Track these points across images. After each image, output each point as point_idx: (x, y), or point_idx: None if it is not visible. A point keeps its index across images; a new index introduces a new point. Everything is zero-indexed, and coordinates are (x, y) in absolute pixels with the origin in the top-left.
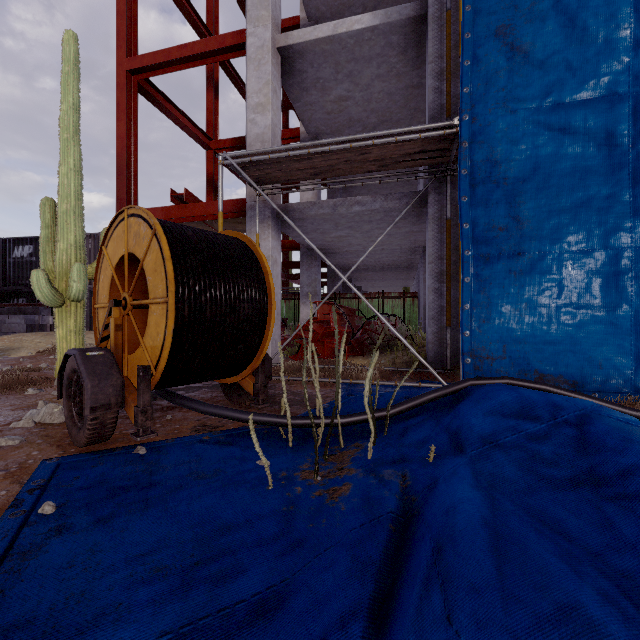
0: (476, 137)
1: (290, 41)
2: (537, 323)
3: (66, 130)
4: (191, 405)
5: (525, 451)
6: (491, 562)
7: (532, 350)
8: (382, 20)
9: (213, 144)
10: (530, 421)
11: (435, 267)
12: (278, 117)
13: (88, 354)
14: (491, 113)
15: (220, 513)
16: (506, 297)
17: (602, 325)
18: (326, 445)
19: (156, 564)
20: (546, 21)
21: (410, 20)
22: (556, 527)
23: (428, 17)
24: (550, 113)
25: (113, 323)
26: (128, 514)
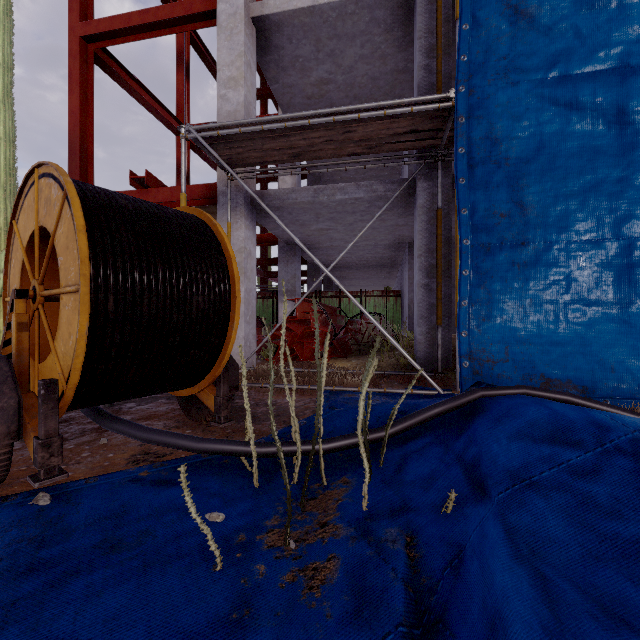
0: (475, 111)
1: (266, 10)
2: (543, 321)
3: None
4: (124, 430)
5: (575, 494)
6: None
7: (537, 352)
8: None
9: None
10: (570, 448)
11: (425, 261)
12: (253, 95)
13: None
14: (492, 84)
15: (125, 633)
16: (508, 292)
17: (614, 324)
18: (303, 488)
19: None
20: None
21: None
22: None
23: None
24: (557, 86)
25: (14, 321)
26: None
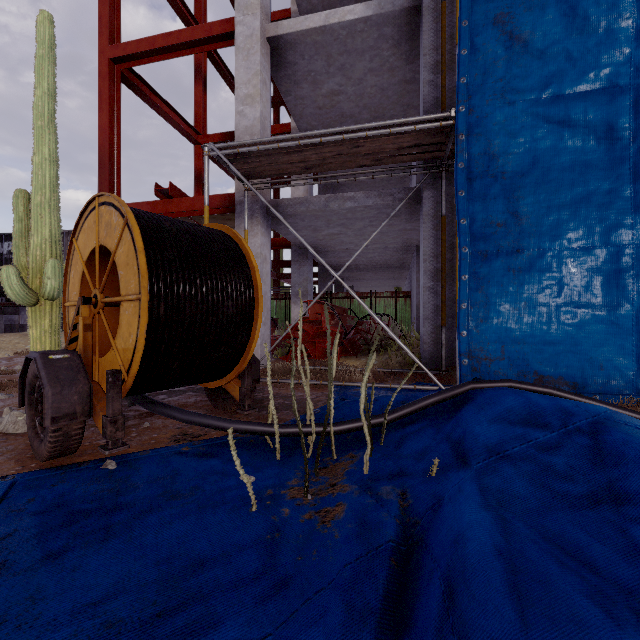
0: (473, 129)
1: (280, 31)
2: (536, 323)
3: (40, 117)
4: (169, 413)
5: (536, 463)
6: (514, 607)
7: (531, 351)
8: (375, 11)
9: (201, 139)
10: (539, 429)
11: (430, 265)
12: (268, 110)
13: (51, 357)
14: (489, 104)
15: (193, 544)
16: (504, 296)
17: (603, 325)
18: (317, 458)
19: (109, 617)
20: (545, 9)
21: (404, 11)
22: (580, 556)
23: (422, 8)
24: (550, 105)
25: (81, 323)
26: (84, 547)
